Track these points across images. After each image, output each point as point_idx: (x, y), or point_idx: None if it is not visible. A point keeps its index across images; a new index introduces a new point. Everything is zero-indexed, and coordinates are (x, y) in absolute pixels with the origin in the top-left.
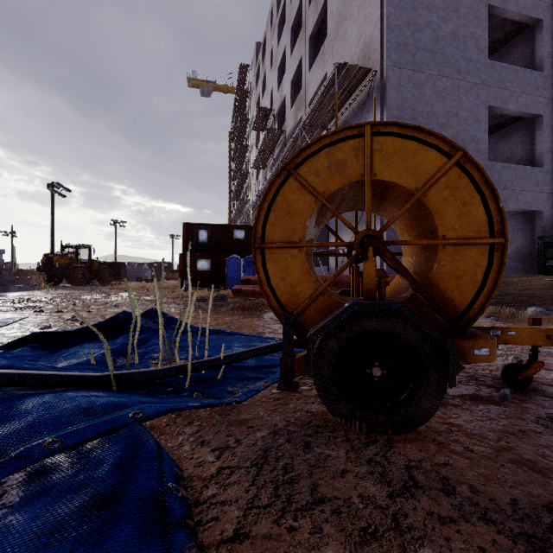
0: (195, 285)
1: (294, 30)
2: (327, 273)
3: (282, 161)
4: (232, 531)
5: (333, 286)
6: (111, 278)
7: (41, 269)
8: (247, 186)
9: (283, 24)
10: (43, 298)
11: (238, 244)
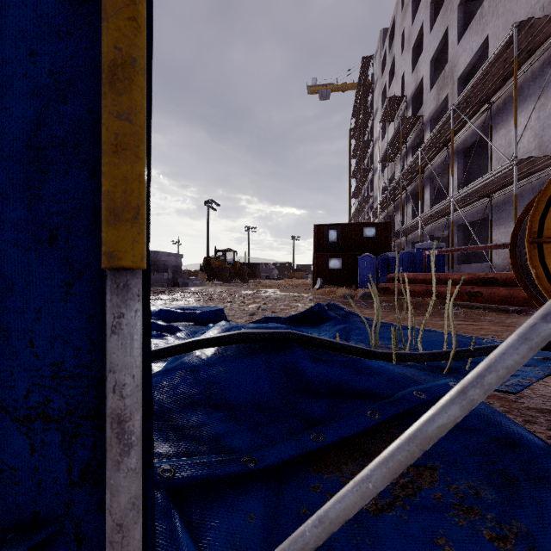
0: (327, 283)
1: (433, 2)
2: (487, 271)
3: (423, 149)
4: None
5: (516, 285)
6: (249, 277)
7: (203, 269)
8: (369, 181)
9: None
10: (215, 292)
11: (367, 242)
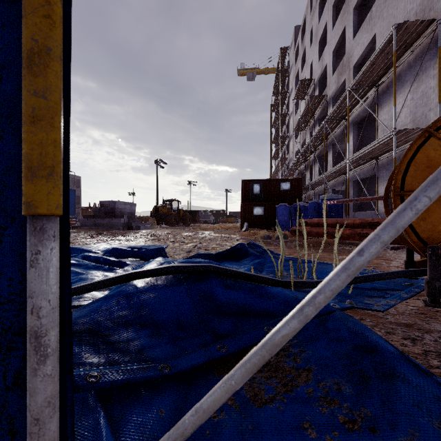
0: (252, 227)
1: (335, 6)
2: (374, 217)
3: (327, 121)
4: None
5: None
6: (190, 221)
7: (153, 215)
8: (286, 146)
9: (323, 4)
10: (162, 234)
11: (284, 194)
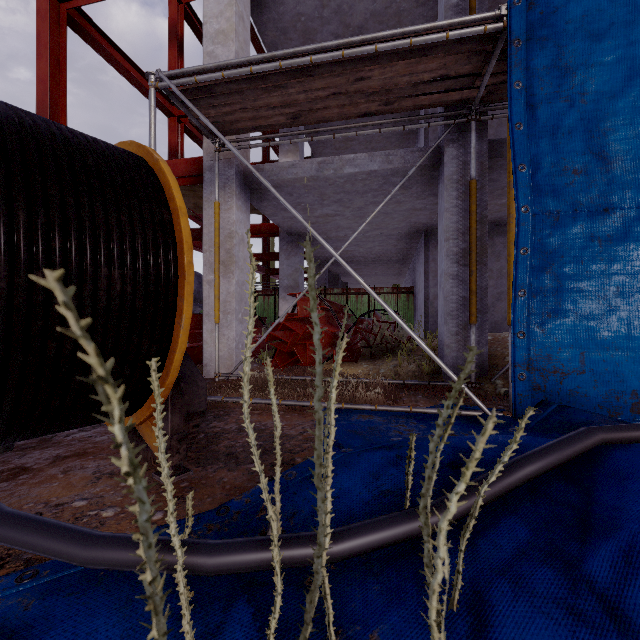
0: None
1: None
2: None
3: None
4: (306, 433)
5: None
6: None
7: None
8: None
9: None
10: None
11: None
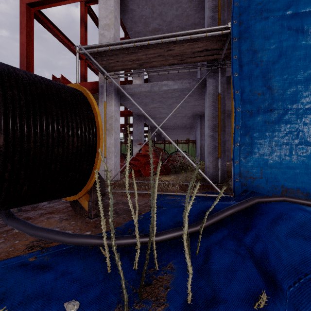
0: None
1: None
2: None
3: None
4: (146, 204)
5: None
6: None
7: None
8: None
9: None
10: None
11: None
